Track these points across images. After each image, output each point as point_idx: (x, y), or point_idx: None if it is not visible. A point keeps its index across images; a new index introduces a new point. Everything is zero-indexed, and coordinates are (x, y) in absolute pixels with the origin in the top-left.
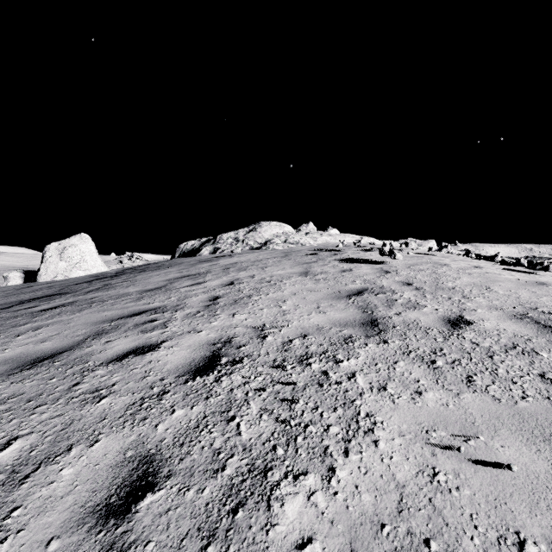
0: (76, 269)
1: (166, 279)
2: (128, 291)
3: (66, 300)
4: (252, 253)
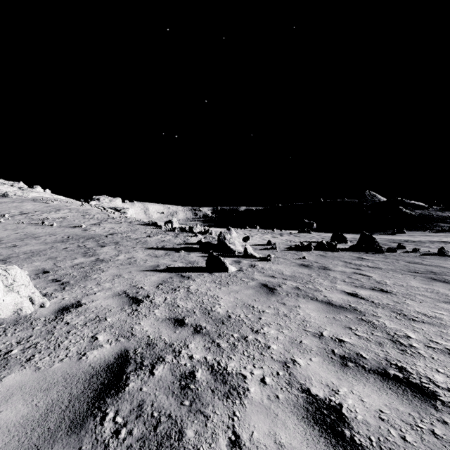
0: None
1: None
2: None
3: None
4: (4, 198)
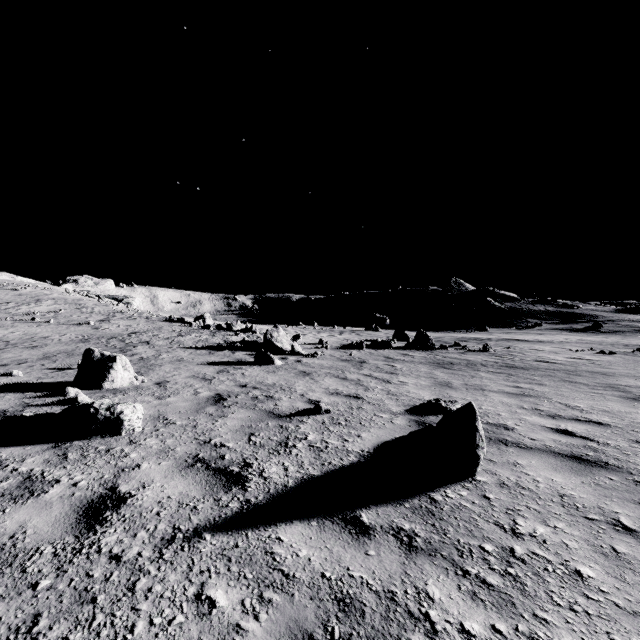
0: None
1: None
2: None
3: None
4: None
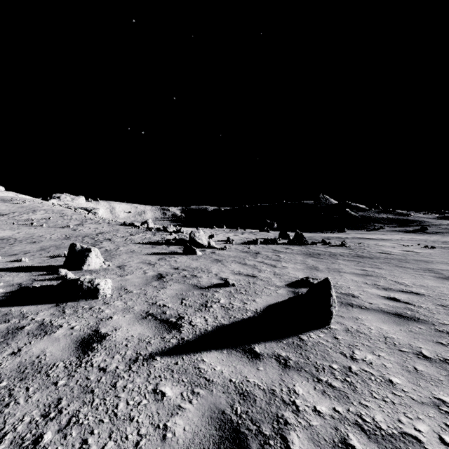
0: None
1: None
2: None
3: None
4: None
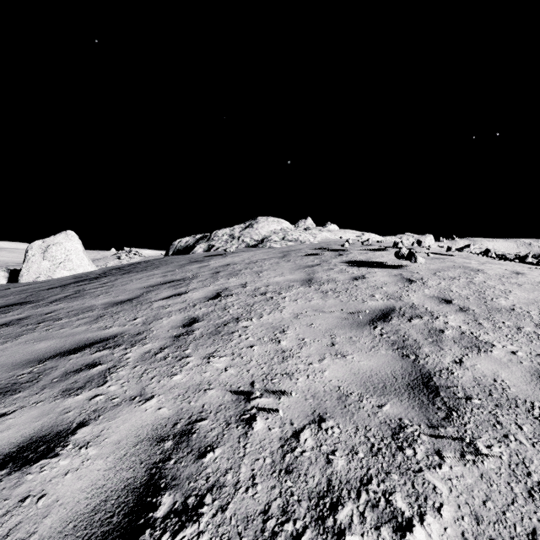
0: (60, 269)
1: (145, 285)
2: (94, 304)
3: (19, 314)
4: (247, 251)
